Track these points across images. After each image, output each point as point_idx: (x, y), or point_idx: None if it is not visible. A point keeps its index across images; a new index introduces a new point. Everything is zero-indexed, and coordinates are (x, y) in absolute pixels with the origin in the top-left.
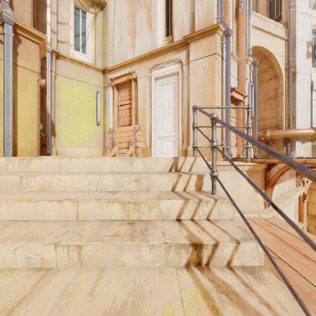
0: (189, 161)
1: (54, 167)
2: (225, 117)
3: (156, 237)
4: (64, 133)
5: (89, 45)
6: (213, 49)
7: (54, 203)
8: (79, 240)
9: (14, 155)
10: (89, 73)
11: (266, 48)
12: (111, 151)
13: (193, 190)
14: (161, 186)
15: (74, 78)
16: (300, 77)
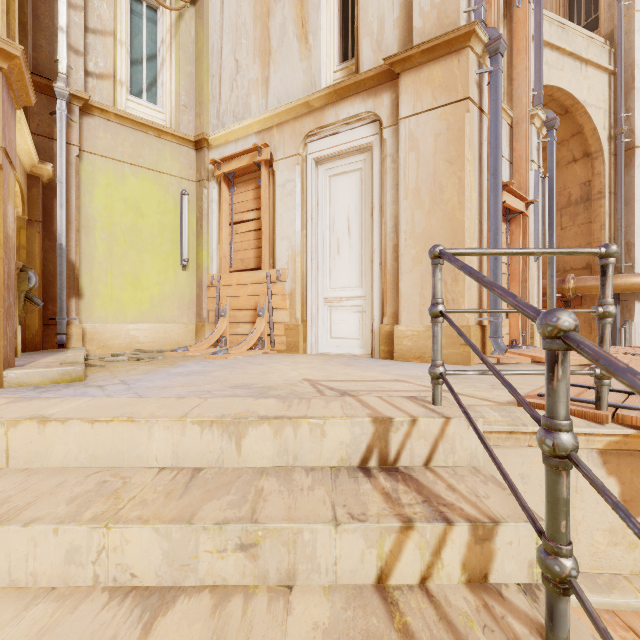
0: (427, 430)
1: None
2: None
3: None
4: (102, 288)
5: (164, 84)
6: (459, 88)
7: None
8: None
9: None
10: (163, 148)
11: (569, 91)
12: (213, 330)
13: (456, 583)
14: (336, 567)
15: (126, 159)
16: None
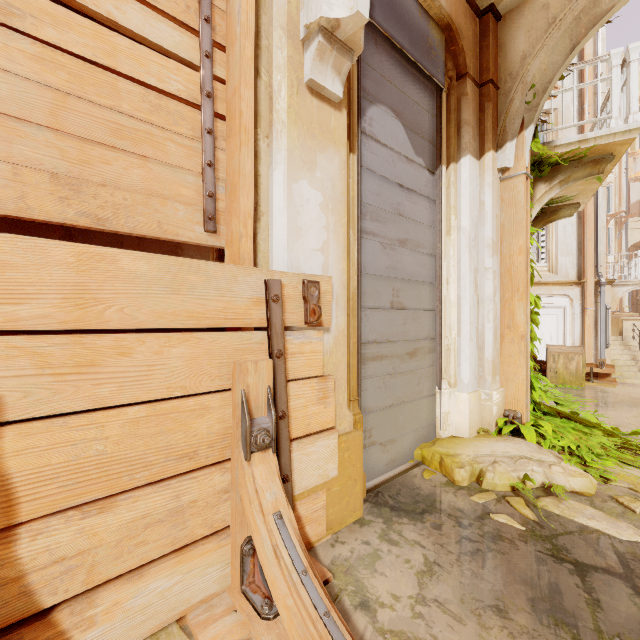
0: None
1: None
2: None
3: None
4: None
5: None
6: None
7: None
8: None
9: None
10: None
11: None
12: None
13: None
14: None
15: None
16: None
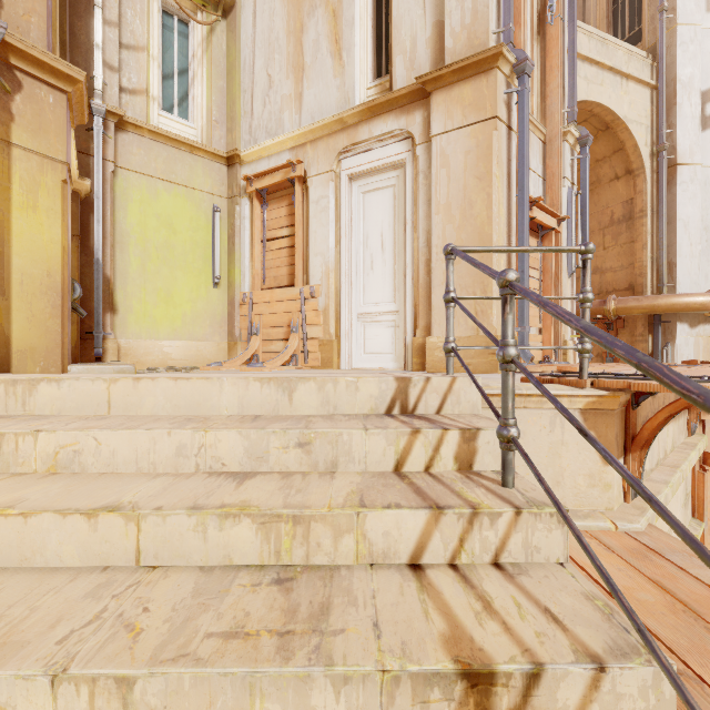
0: (438, 386)
1: (92, 403)
2: (515, 268)
3: (355, 644)
4: (136, 304)
5: (195, 99)
6: (488, 107)
7: (73, 519)
8: (126, 656)
9: (3, 366)
10: (196, 164)
11: (608, 106)
12: (246, 348)
13: (450, 470)
14: (366, 459)
15: (159, 175)
16: (687, 173)
